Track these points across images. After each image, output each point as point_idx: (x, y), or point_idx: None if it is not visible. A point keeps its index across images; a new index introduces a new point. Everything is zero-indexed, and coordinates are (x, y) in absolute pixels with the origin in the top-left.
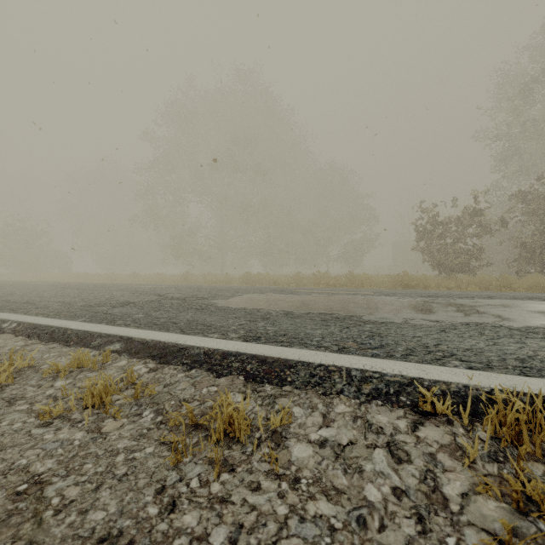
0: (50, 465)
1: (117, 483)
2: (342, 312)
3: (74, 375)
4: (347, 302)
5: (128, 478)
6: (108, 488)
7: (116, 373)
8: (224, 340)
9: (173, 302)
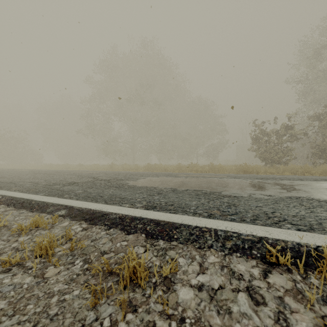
0: (3, 305)
1: (49, 322)
2: (208, 189)
3: (32, 232)
4: (211, 183)
5: (57, 317)
6: None
7: (60, 231)
8: (132, 208)
9: (101, 182)
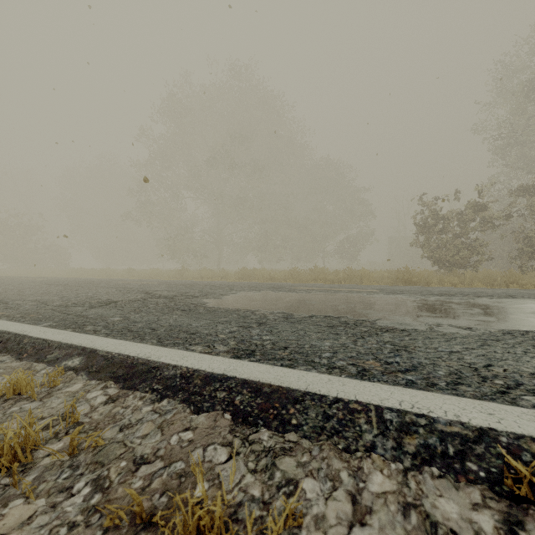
0: None
1: None
2: (351, 316)
3: (6, 406)
4: (354, 302)
5: None
6: None
7: (62, 404)
8: (208, 355)
9: (159, 302)
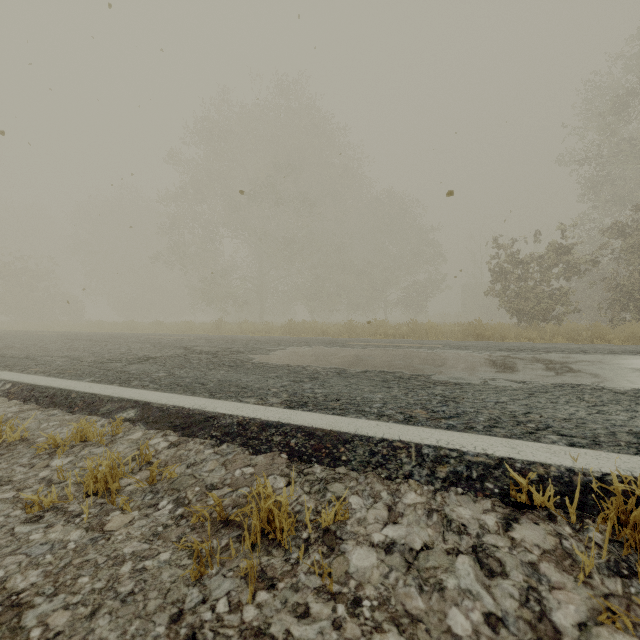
0: (34, 578)
1: (119, 605)
2: (406, 371)
3: (76, 451)
4: (412, 358)
5: (134, 598)
6: (107, 613)
7: (128, 448)
8: (262, 406)
9: (201, 357)
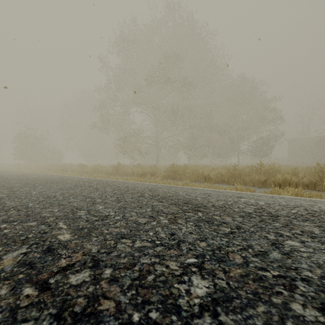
0: None
1: None
2: None
3: None
4: None
5: None
6: None
7: None
8: None
9: None
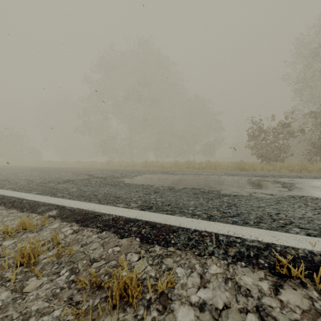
0: None
1: None
2: (207, 188)
3: (19, 235)
4: (209, 180)
5: None
6: None
7: (49, 234)
8: (127, 209)
9: (97, 180)
